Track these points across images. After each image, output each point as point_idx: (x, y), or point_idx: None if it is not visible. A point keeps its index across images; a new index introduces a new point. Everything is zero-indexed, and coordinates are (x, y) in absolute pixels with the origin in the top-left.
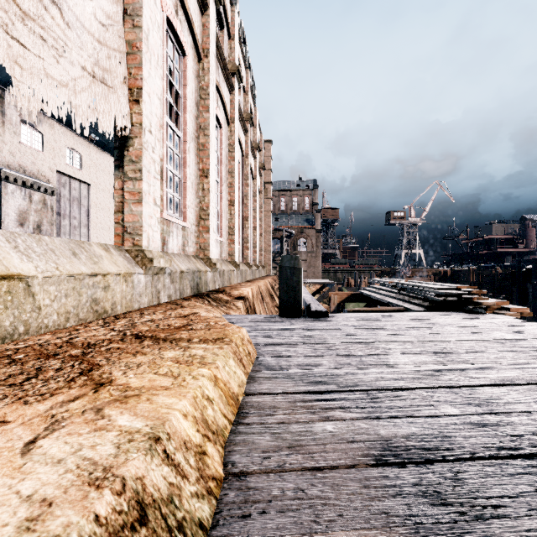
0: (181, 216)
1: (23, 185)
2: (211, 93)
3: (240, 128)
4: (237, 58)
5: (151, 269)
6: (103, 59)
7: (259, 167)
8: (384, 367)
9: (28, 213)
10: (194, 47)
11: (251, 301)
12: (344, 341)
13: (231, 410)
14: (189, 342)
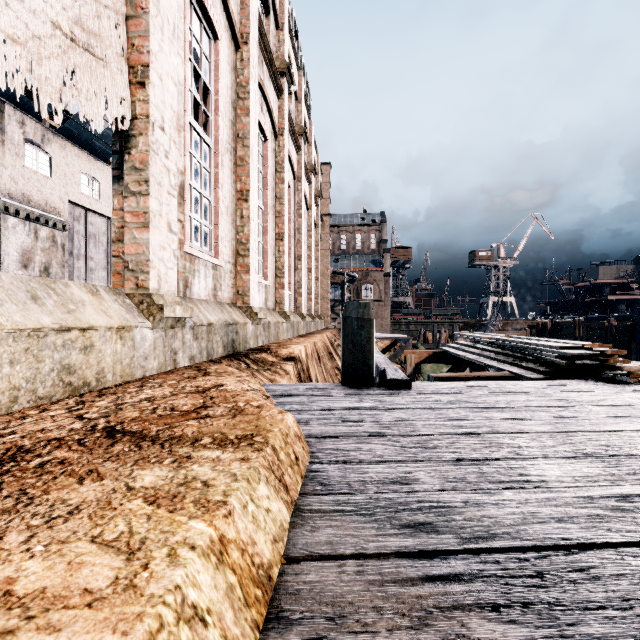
0: (212, 250)
1: (26, 219)
2: (251, 91)
3: (291, 144)
4: (287, 54)
5: (162, 321)
6: (89, 17)
7: (315, 195)
8: (527, 489)
9: (33, 252)
10: (229, 30)
11: (304, 363)
12: (444, 432)
13: (251, 619)
14: (192, 446)
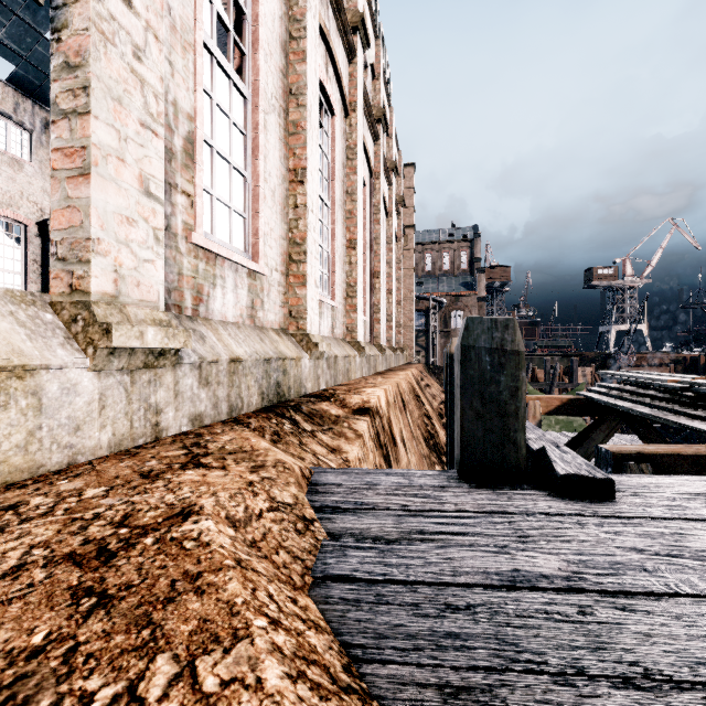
0: (249, 250)
1: None
2: (309, 28)
3: (366, 130)
4: (362, 6)
5: (119, 355)
6: None
7: (396, 200)
8: None
9: None
10: None
11: (384, 415)
12: None
13: None
14: None
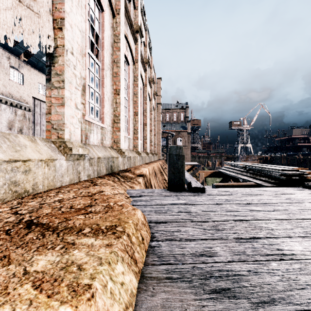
0: (100, 119)
1: (11, 105)
2: (121, 39)
3: (141, 67)
4: (140, 22)
5: (72, 156)
6: None
7: (154, 93)
8: (285, 261)
9: (14, 122)
10: (109, 7)
11: (148, 177)
12: (227, 219)
13: None
14: (77, 235)
